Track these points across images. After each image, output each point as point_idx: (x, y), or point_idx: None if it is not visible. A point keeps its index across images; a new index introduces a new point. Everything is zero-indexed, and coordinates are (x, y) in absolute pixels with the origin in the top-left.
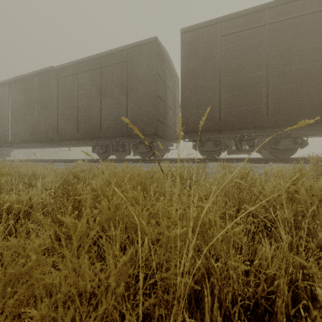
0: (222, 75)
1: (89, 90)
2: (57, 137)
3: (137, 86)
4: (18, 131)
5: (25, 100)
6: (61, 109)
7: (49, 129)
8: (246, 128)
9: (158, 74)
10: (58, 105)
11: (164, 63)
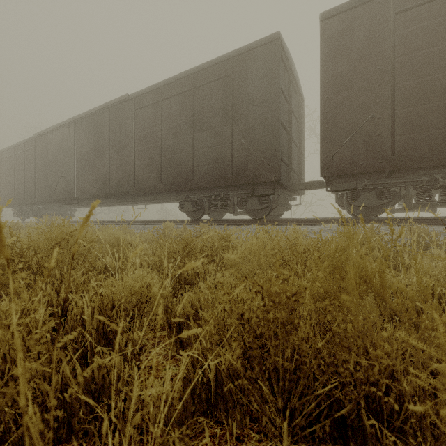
0: (397, 79)
1: (177, 122)
2: (133, 190)
3: (248, 110)
4: (86, 184)
5: (94, 143)
6: (139, 152)
7: (123, 180)
8: (441, 166)
9: (281, 89)
10: (135, 146)
11: (287, 74)
